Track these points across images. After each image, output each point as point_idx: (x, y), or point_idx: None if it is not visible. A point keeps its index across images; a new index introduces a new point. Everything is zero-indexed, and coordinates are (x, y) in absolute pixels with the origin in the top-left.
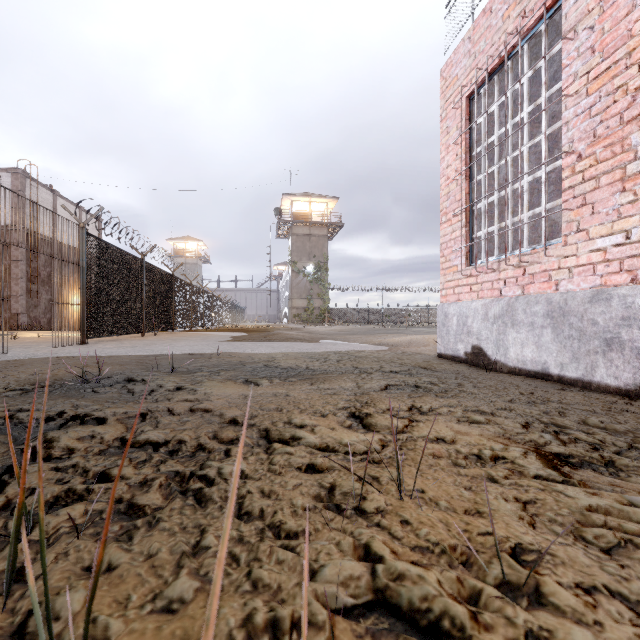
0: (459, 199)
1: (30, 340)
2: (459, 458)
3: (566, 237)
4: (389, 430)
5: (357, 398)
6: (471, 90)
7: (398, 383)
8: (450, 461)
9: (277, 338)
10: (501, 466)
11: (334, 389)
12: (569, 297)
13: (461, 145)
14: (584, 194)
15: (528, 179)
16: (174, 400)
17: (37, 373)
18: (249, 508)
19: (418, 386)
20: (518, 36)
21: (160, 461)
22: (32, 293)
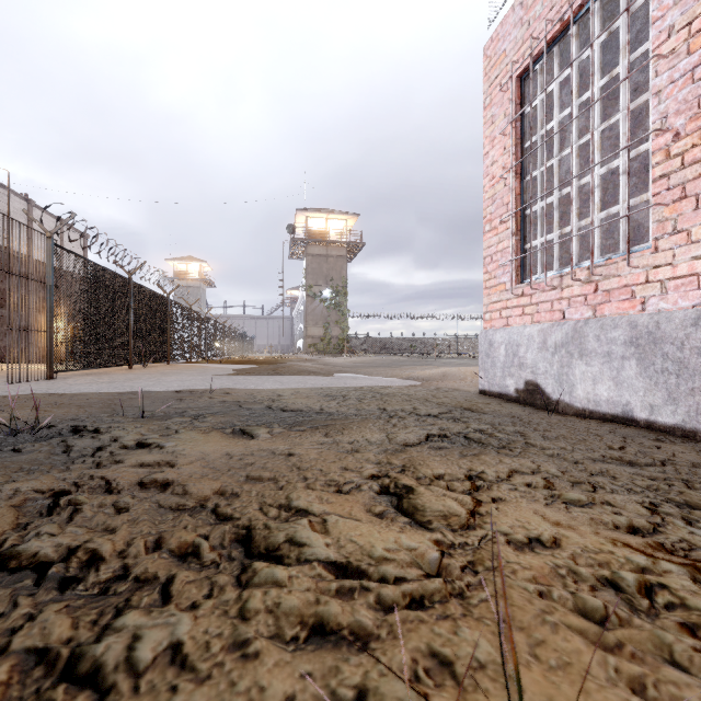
0: (508, 202)
1: None
2: (583, 591)
3: (657, 241)
4: (446, 522)
5: (389, 459)
6: (523, 67)
7: (441, 433)
8: (573, 603)
9: (288, 371)
10: (670, 615)
11: (356, 443)
12: (662, 319)
13: (511, 134)
14: (684, 184)
15: (600, 171)
16: (123, 465)
17: None
18: None
19: (469, 437)
20: None
21: (26, 617)
22: (2, 319)
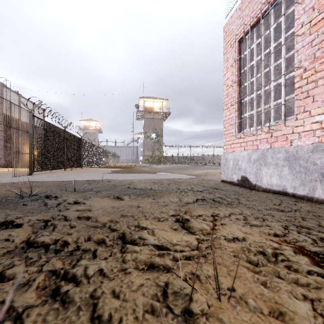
0: (234, 96)
1: (3, 173)
2: (251, 255)
3: (297, 115)
4: (201, 232)
5: (180, 208)
6: (240, 37)
7: (203, 198)
8: (246, 259)
9: (136, 171)
10: (282, 263)
11: (166, 202)
12: (299, 149)
13: (235, 67)
14: (308, 91)
15: (273, 84)
16: (70, 210)
17: None
18: (100, 311)
19: (214, 200)
20: (268, 5)
21: (45, 261)
22: (7, 148)
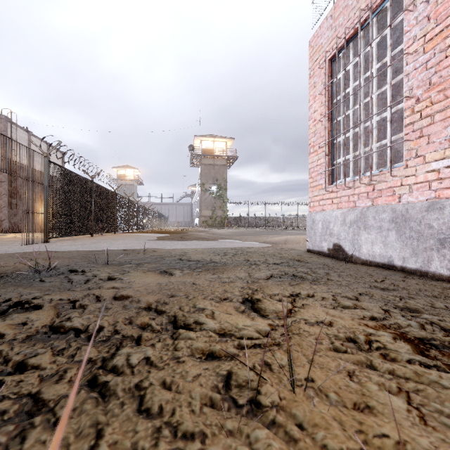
0: (323, 135)
1: (7, 239)
2: (338, 343)
3: (407, 161)
4: (276, 315)
5: (249, 286)
6: (332, 54)
7: (280, 273)
8: (331, 346)
9: (190, 238)
10: (376, 351)
11: (231, 278)
12: (410, 207)
13: (325, 95)
14: (421, 128)
15: (376, 119)
16: (103, 288)
17: (1, 265)
18: (149, 403)
19: (295, 275)
20: (369, 11)
21: (77, 348)
22: (12, 205)
